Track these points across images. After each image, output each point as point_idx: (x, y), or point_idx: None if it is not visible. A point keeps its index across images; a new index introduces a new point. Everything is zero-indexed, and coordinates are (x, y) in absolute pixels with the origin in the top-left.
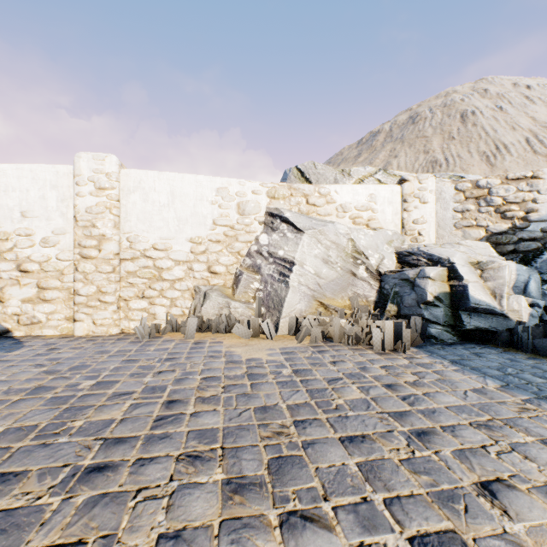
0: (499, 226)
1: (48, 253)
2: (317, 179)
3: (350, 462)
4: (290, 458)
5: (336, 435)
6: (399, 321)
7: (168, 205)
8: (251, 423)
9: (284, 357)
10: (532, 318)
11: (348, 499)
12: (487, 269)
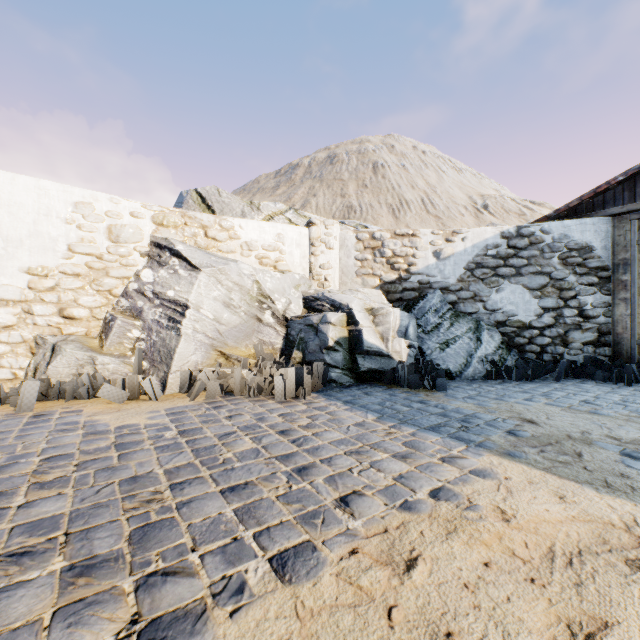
0: (390, 276)
1: None
2: (222, 208)
3: (228, 510)
4: (159, 523)
5: (218, 488)
6: (301, 367)
7: None
8: (113, 498)
9: (170, 419)
10: (410, 357)
11: (218, 543)
12: (378, 315)
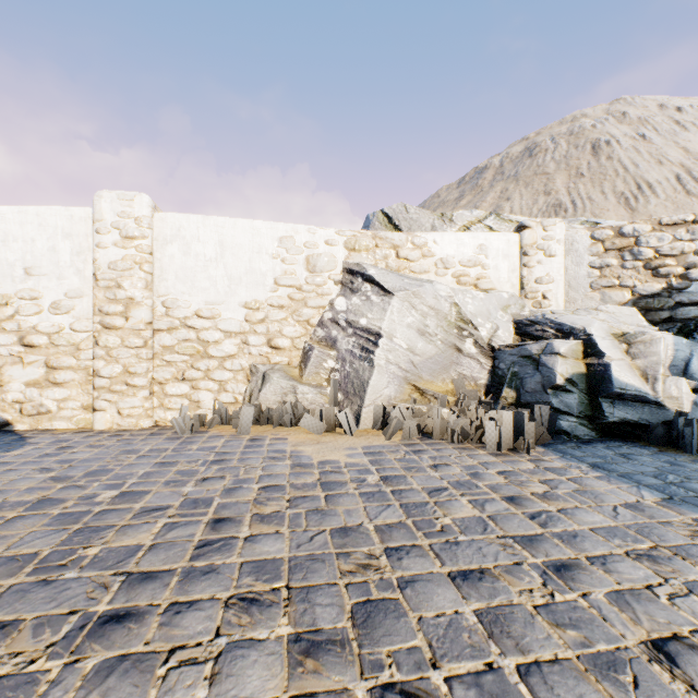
0: (650, 286)
1: (59, 322)
2: (409, 226)
3: (466, 610)
4: (382, 603)
5: (444, 569)
6: (520, 412)
7: (216, 259)
8: (327, 551)
9: (368, 459)
10: (697, 407)
11: (466, 666)
12: (636, 343)
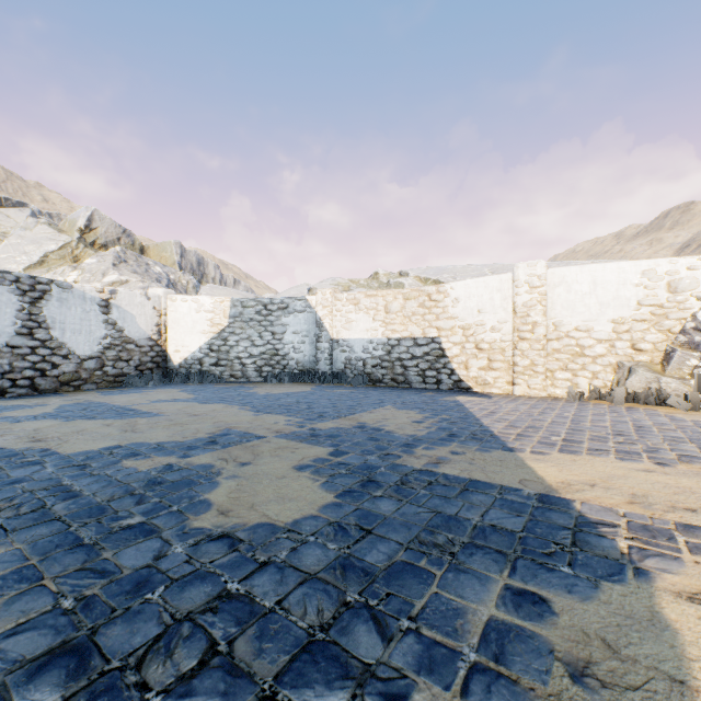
0: None
1: (494, 336)
2: None
3: None
4: None
5: None
6: None
7: (589, 293)
8: None
9: None
10: None
11: None
12: None
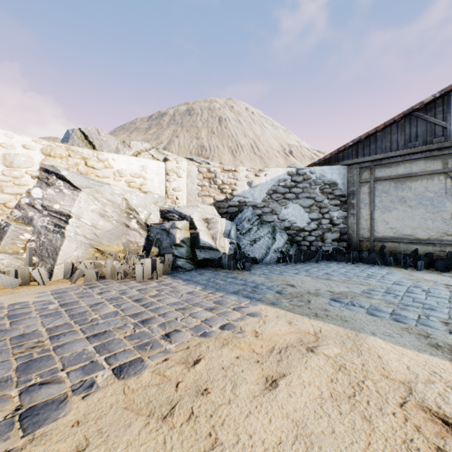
0: (220, 197)
1: None
2: (101, 144)
3: (90, 347)
4: (39, 358)
5: (85, 336)
6: (155, 258)
7: None
8: (5, 348)
9: (54, 296)
10: (231, 250)
11: (80, 365)
12: (211, 223)
